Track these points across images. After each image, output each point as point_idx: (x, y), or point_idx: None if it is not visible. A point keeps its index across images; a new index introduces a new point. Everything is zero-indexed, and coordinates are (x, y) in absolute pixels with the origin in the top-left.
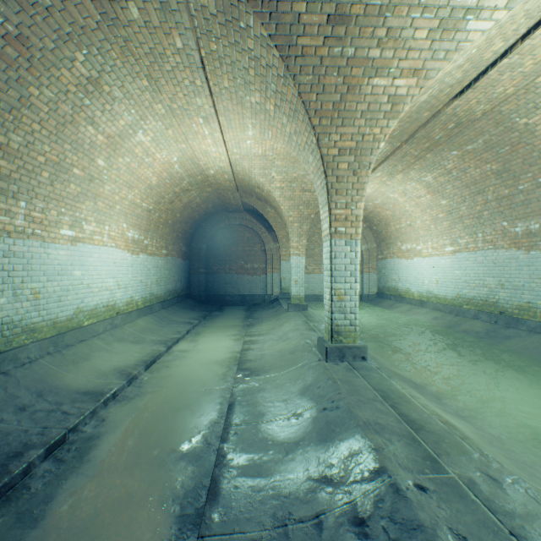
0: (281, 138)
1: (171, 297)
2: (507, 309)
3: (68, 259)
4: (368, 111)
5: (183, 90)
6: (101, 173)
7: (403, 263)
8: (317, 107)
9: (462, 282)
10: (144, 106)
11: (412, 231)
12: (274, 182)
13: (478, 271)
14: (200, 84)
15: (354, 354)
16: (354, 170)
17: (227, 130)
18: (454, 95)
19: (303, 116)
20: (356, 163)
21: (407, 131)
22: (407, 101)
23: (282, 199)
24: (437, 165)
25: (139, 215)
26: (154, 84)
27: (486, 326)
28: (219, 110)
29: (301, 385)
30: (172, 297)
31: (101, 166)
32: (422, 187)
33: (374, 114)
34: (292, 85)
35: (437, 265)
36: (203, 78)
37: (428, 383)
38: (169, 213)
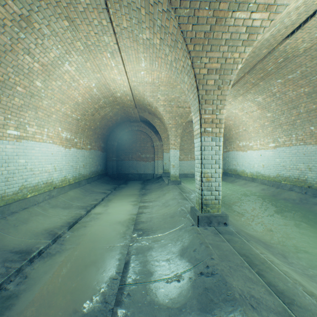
0: (164, 66)
1: (93, 175)
2: (314, 185)
3: (14, 151)
4: (231, 39)
5: (94, 29)
6: (40, 92)
7: (240, 154)
8: (192, 36)
9: (281, 166)
10: (68, 43)
11: (246, 133)
12: (159, 101)
13: (293, 159)
14: (106, 23)
15: (218, 221)
16: (218, 85)
17: (127, 63)
18: (286, 35)
19: (182, 43)
20: (220, 80)
21: (249, 64)
22: (260, 32)
23: (165, 113)
24: (266, 89)
25: (70, 122)
26: (72, 24)
27: (299, 196)
28: (121, 47)
29: (180, 247)
30: (95, 175)
31: (39, 87)
32: (254, 105)
33: (235, 42)
34: (173, 18)
35: (263, 155)
36: (107, 18)
37: (272, 242)
38: (92, 122)
